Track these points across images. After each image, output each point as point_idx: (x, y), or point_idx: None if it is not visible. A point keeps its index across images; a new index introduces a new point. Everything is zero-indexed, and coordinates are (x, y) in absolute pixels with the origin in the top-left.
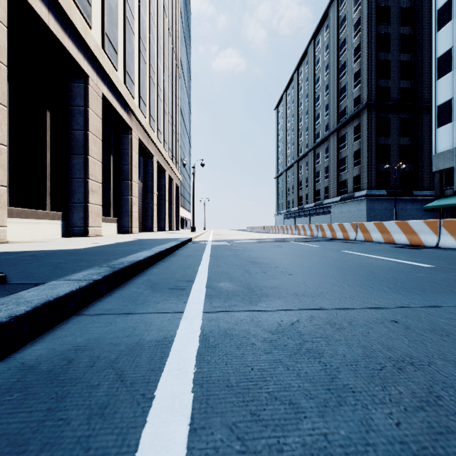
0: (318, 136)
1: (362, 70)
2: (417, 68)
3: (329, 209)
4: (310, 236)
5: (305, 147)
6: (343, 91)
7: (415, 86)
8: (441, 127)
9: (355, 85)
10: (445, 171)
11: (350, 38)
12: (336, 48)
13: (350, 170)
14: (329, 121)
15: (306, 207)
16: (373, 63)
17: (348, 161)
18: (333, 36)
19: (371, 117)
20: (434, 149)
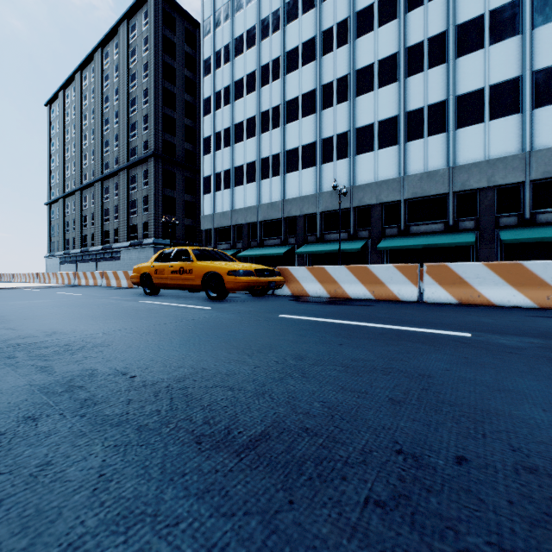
0: (108, 167)
1: (150, 116)
2: (198, 136)
3: (119, 254)
4: (65, 285)
5: (91, 174)
6: (133, 128)
7: (197, 151)
8: (206, 195)
9: (145, 127)
10: (209, 231)
11: (140, 76)
12: (127, 77)
13: (140, 215)
14: (119, 154)
15: (91, 250)
16: (161, 115)
17: (139, 205)
18: (124, 62)
19: (159, 168)
20: (202, 211)
